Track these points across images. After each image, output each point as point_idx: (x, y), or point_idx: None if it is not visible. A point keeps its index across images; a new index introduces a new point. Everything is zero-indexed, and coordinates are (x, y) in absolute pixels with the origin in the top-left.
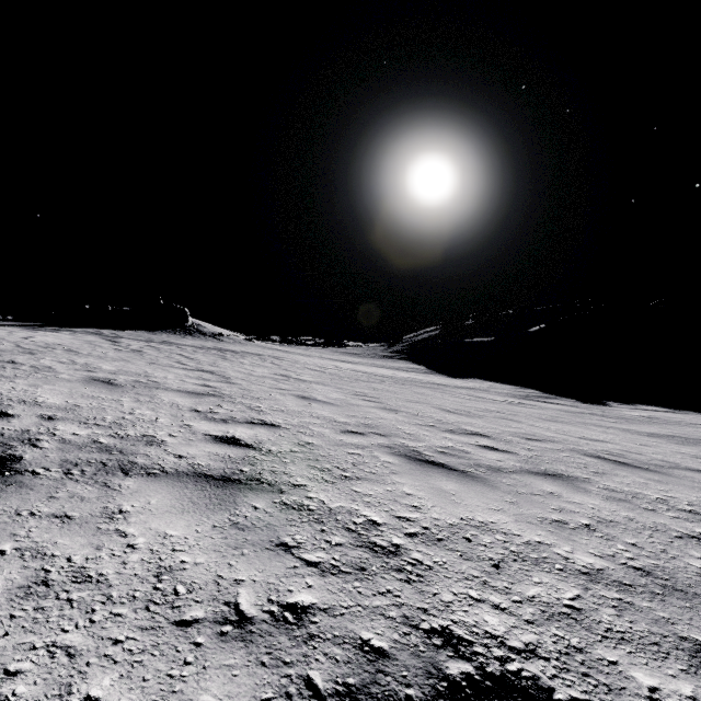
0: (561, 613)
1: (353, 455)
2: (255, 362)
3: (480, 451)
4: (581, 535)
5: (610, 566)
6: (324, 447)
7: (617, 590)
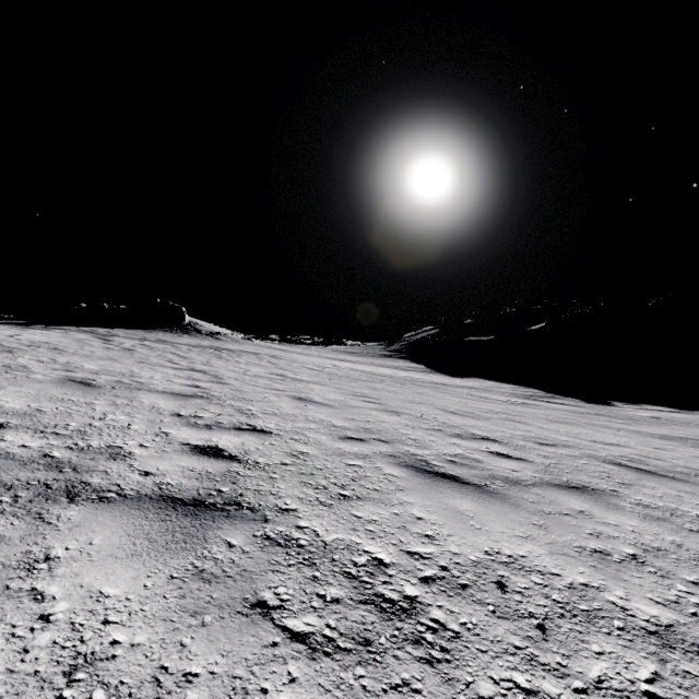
0: None
1: (352, 467)
2: (251, 360)
3: (493, 460)
4: (630, 571)
5: (680, 620)
6: (320, 457)
7: None
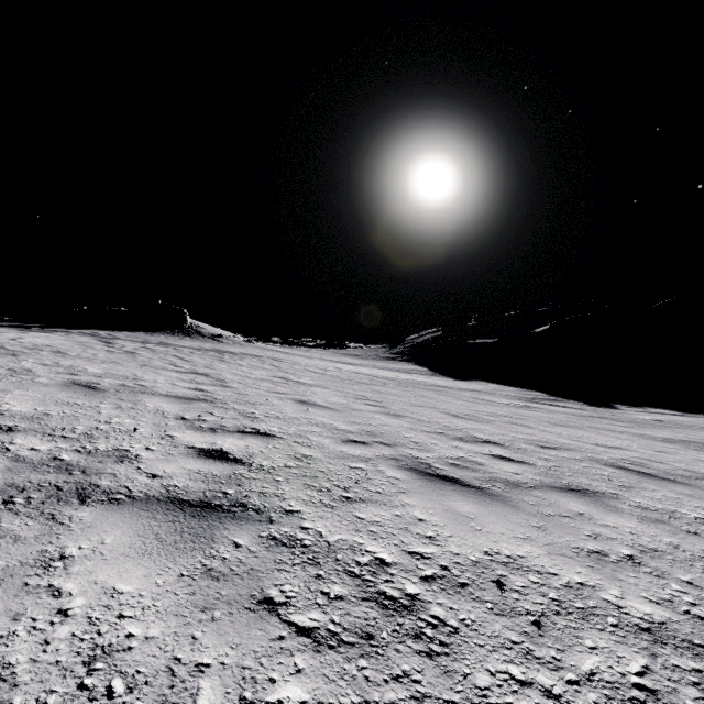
0: (633, 700)
1: (355, 469)
2: (254, 363)
3: (494, 463)
4: (626, 571)
5: (672, 617)
6: (323, 460)
7: (691, 656)
